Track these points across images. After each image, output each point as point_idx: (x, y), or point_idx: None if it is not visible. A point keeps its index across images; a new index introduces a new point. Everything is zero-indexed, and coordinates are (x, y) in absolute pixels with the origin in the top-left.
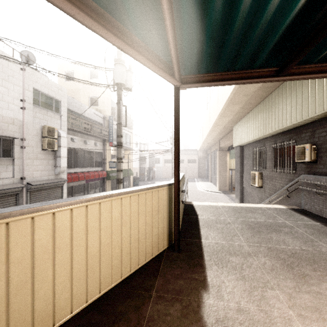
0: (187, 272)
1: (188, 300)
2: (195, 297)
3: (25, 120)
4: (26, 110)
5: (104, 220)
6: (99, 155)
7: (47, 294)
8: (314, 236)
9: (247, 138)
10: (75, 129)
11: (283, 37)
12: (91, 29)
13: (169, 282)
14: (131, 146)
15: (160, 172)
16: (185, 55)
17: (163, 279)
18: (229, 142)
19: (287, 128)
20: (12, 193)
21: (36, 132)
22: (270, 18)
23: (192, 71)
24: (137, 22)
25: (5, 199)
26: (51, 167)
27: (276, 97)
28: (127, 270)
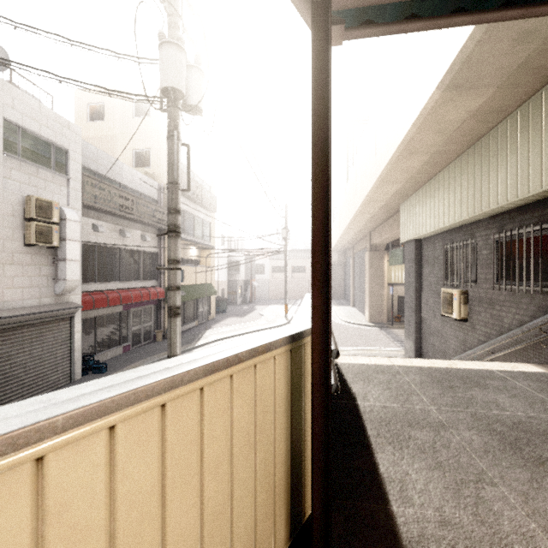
0: None
1: None
2: None
3: None
4: None
5: None
6: (152, 257)
7: None
8: None
9: (432, 224)
10: (101, 206)
11: None
12: None
13: None
14: (212, 242)
15: (264, 290)
16: None
17: None
18: (390, 235)
19: (538, 196)
20: None
21: (10, 208)
22: None
23: None
24: None
25: None
26: (47, 280)
27: (509, 133)
28: None
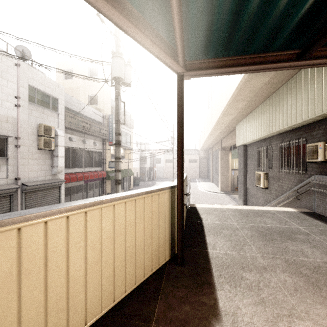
0: (193, 293)
1: None
2: None
3: (20, 118)
4: (21, 108)
5: (91, 234)
6: (99, 154)
7: None
8: None
9: (251, 137)
10: (74, 127)
11: (313, 7)
12: None
13: (172, 308)
14: (131, 146)
15: (160, 173)
16: (191, 33)
17: (165, 304)
18: (231, 142)
19: (296, 125)
20: (6, 195)
21: (31, 130)
22: None
23: (198, 56)
24: None
25: None
26: (48, 167)
27: (284, 93)
28: (121, 291)
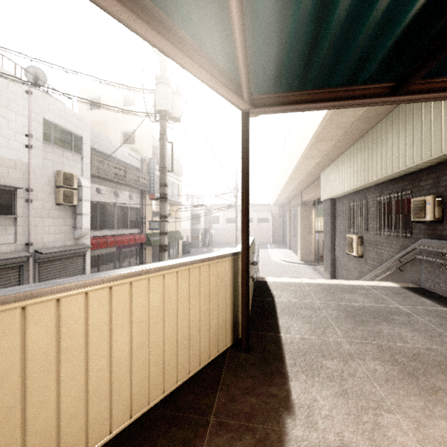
0: (261, 384)
1: (264, 429)
2: (275, 425)
3: (32, 164)
4: (34, 149)
5: (137, 309)
6: (136, 211)
7: (47, 425)
8: (443, 328)
9: (340, 188)
10: (103, 175)
11: (406, 34)
12: (117, 19)
13: (234, 400)
14: (180, 199)
15: (219, 236)
16: (258, 64)
17: (226, 395)
18: (315, 194)
19: (399, 174)
20: (14, 265)
21: (47, 179)
22: (389, 2)
23: (267, 89)
24: (187, 9)
25: (3, 273)
26: (69, 228)
27: (383, 131)
28: (172, 381)
